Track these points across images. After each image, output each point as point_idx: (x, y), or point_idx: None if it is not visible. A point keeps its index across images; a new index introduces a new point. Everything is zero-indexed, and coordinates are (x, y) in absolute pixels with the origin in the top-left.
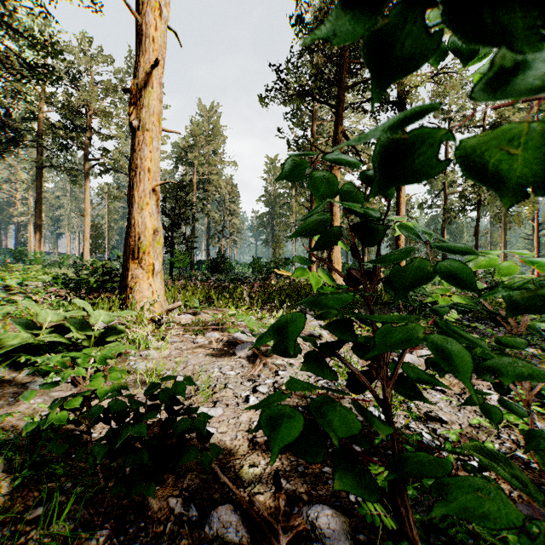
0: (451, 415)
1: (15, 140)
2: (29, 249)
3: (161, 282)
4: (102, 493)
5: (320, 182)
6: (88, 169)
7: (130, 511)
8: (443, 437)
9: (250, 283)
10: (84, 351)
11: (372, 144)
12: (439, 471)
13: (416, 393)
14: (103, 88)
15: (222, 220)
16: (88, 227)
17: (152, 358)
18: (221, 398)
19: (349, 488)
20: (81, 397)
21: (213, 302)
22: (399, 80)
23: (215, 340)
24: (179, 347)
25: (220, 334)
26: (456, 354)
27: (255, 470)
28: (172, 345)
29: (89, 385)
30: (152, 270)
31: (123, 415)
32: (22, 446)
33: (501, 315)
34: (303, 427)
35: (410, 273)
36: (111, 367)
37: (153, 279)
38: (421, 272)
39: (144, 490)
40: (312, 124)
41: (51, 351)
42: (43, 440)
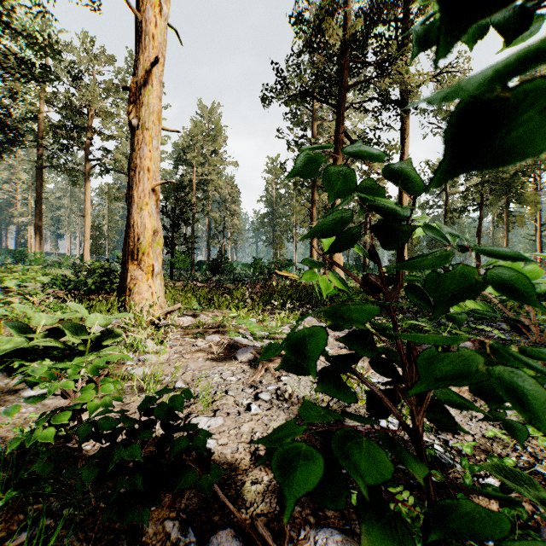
0: (463, 425)
1: (15, 140)
2: (29, 249)
3: (161, 283)
4: (93, 514)
5: (331, 178)
6: (89, 170)
7: (123, 535)
8: (456, 449)
9: (251, 284)
10: (75, 360)
11: (374, 144)
12: (490, 530)
13: (445, 419)
14: (103, 87)
15: (223, 221)
16: (89, 228)
17: (150, 364)
18: (222, 407)
19: (375, 544)
20: (70, 411)
21: (213, 304)
22: (466, 25)
23: (215, 343)
24: (178, 351)
25: (221, 337)
26: (526, 395)
27: (257, 487)
28: (171, 349)
29: (79, 398)
30: (152, 271)
31: (115, 433)
32: (10, 461)
33: (523, 322)
34: (321, 473)
35: (443, 283)
36: (107, 372)
37: (153, 281)
38: (459, 282)
39: (136, 517)
40: (314, 124)
41: (46, 356)
42: (30, 456)
